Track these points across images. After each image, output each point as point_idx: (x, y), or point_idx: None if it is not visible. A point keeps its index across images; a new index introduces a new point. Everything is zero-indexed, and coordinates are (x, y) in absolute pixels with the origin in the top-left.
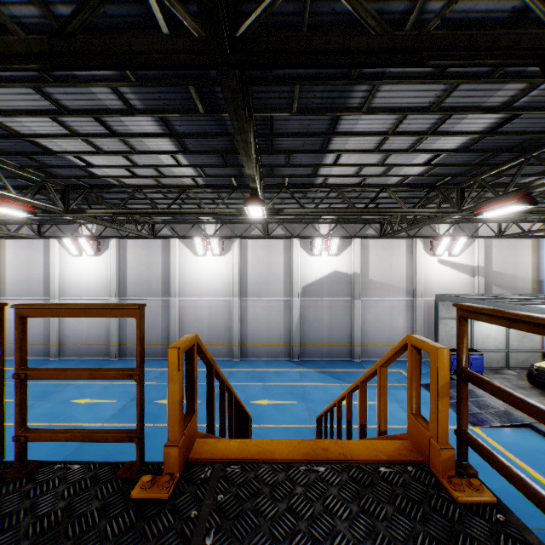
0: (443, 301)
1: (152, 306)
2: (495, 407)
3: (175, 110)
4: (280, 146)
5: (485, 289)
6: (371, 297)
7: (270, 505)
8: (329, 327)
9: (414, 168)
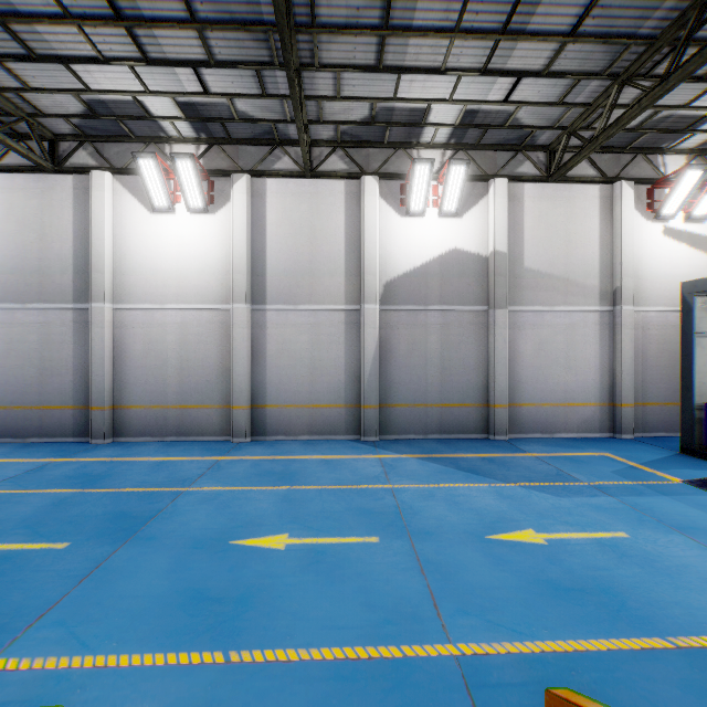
0: (701, 297)
1: (52, 324)
2: None
3: None
4: None
5: None
6: (529, 305)
7: None
8: (442, 368)
9: None
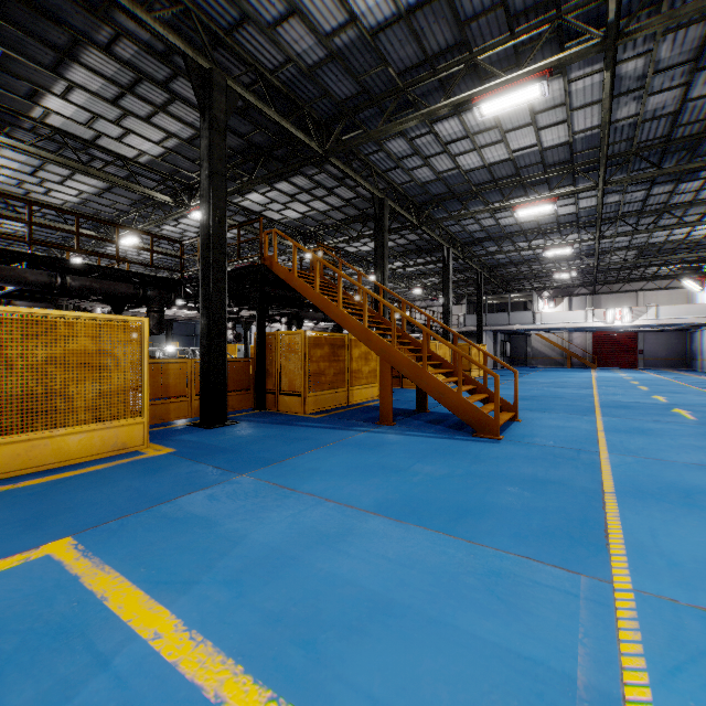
0: None
1: None
2: None
3: None
4: (451, 40)
5: None
6: None
7: None
8: None
9: None
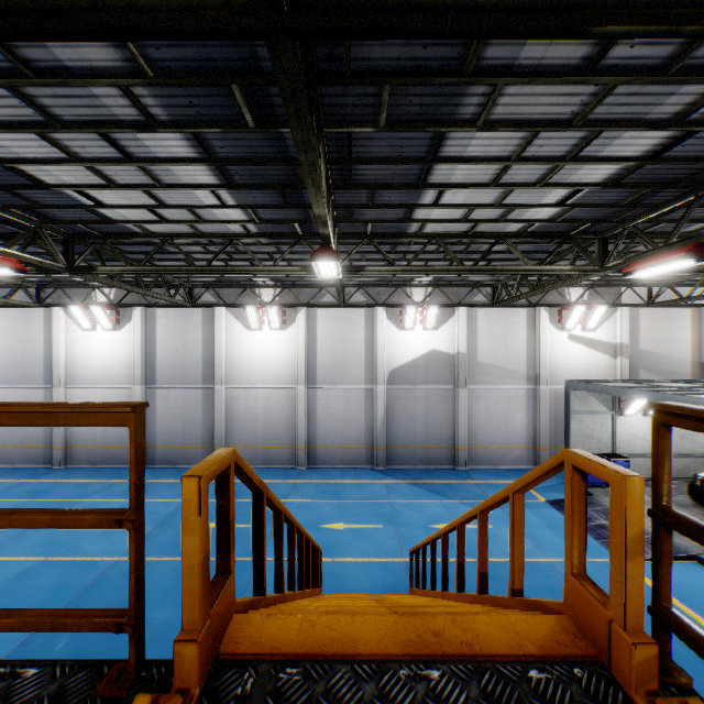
0: (576, 390)
1: (190, 397)
2: (648, 532)
3: (214, 123)
4: (361, 177)
5: (631, 373)
6: (481, 385)
7: None
8: (425, 424)
9: (542, 210)
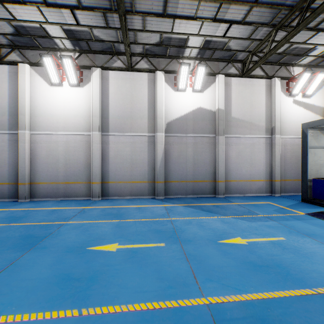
0: (311, 130)
1: None
2: None
3: None
4: None
5: None
6: (234, 134)
7: None
8: (194, 164)
9: None
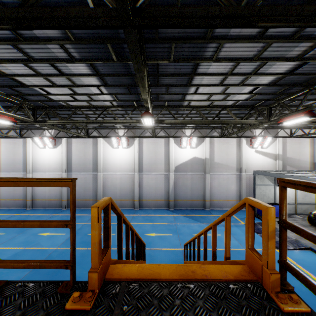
0: (258, 175)
1: (87, 178)
2: (289, 237)
3: (99, 59)
4: (163, 82)
5: (282, 167)
6: (216, 172)
7: (158, 313)
8: (191, 190)
9: (242, 95)
